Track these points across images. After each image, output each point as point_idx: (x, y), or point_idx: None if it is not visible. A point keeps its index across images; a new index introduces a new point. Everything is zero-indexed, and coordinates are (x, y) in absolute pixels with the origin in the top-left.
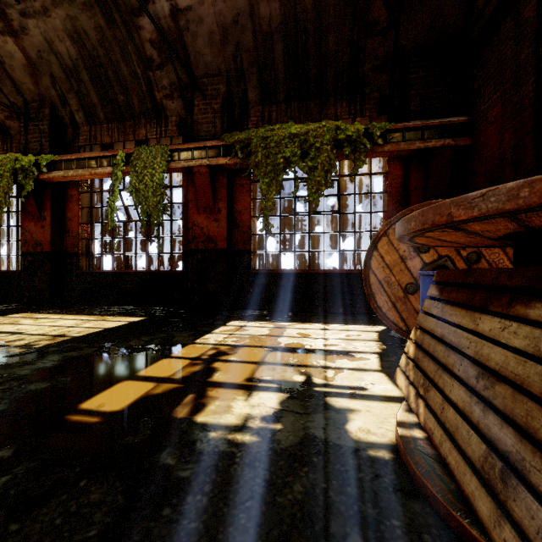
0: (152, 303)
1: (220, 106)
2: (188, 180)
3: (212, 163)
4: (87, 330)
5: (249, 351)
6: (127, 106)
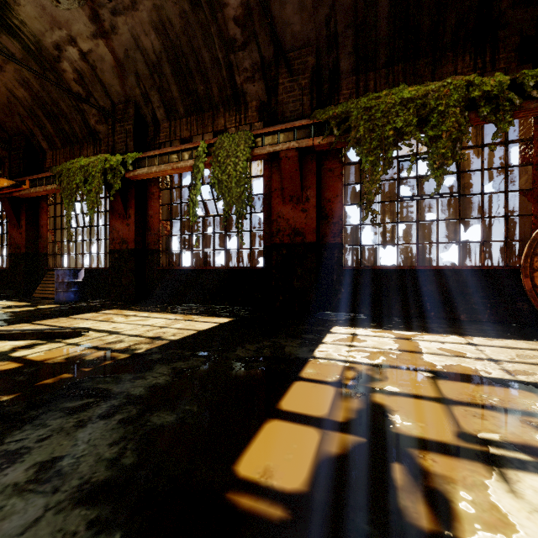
0: (230, 302)
1: (308, 81)
2: (272, 168)
3: (302, 145)
4: (181, 332)
5: (404, 377)
6: (206, 96)
